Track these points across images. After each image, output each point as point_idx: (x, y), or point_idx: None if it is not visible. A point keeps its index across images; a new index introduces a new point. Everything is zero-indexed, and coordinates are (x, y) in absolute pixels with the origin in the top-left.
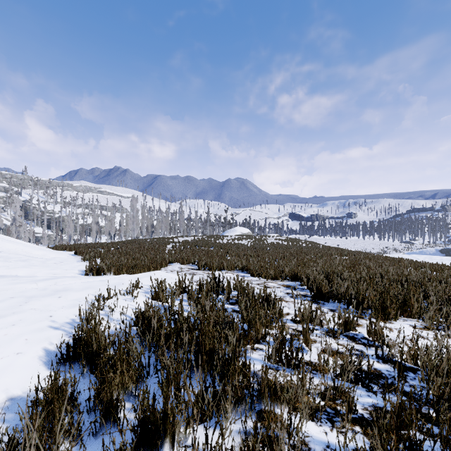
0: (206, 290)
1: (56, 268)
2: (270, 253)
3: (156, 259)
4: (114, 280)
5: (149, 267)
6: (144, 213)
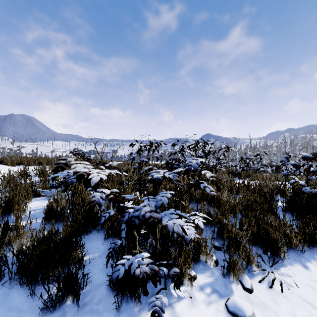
0: None
1: None
2: None
3: None
4: None
5: None
6: None
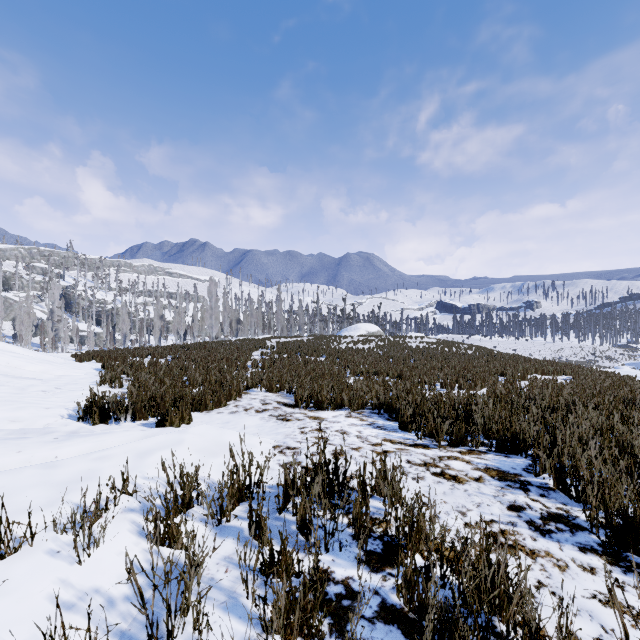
0: (301, 509)
1: (28, 404)
2: (421, 369)
3: (223, 384)
4: (82, 461)
5: (205, 402)
6: (226, 302)
